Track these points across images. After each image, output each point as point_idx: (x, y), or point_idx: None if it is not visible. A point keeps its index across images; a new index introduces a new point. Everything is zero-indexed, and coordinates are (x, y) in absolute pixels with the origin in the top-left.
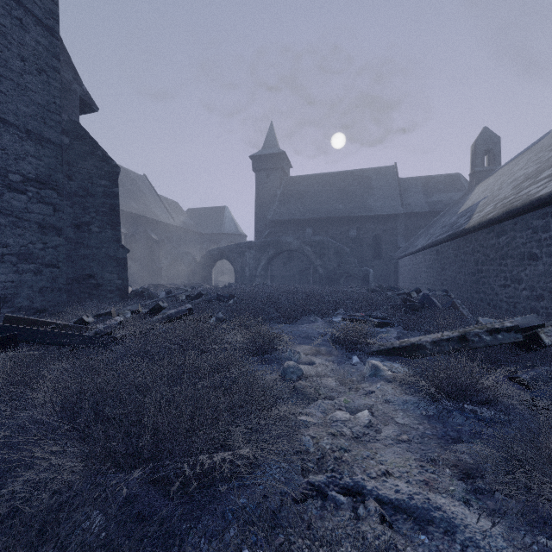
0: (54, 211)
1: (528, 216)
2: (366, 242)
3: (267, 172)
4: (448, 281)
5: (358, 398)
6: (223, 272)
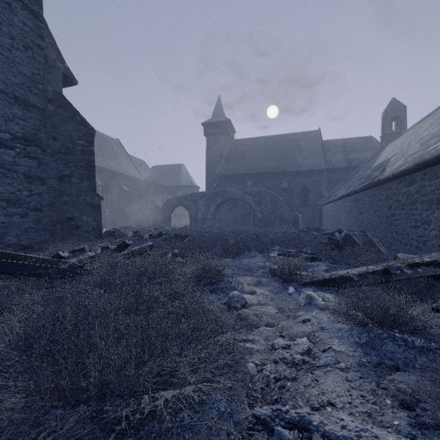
0: (39, 164)
1: (436, 167)
2: (295, 192)
3: (216, 136)
4: (365, 223)
5: (296, 326)
6: (180, 217)
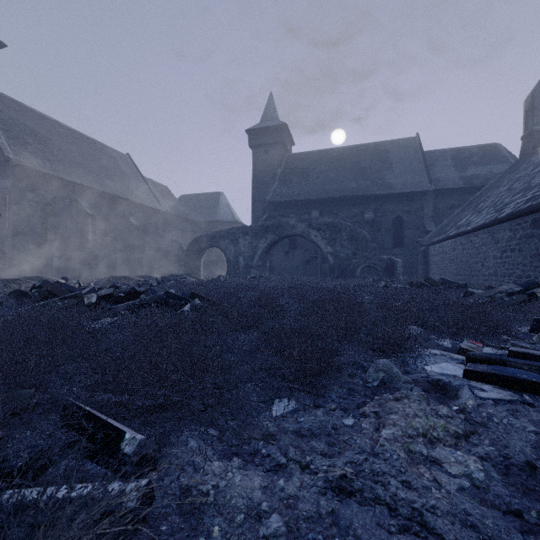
0: None
1: None
2: (384, 226)
3: (266, 148)
4: None
5: None
6: (218, 264)
